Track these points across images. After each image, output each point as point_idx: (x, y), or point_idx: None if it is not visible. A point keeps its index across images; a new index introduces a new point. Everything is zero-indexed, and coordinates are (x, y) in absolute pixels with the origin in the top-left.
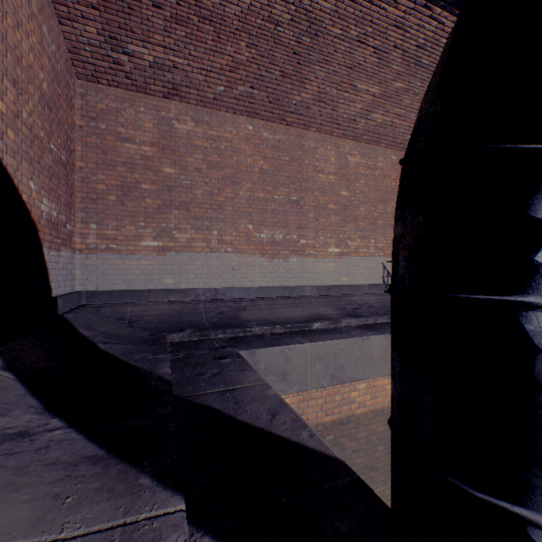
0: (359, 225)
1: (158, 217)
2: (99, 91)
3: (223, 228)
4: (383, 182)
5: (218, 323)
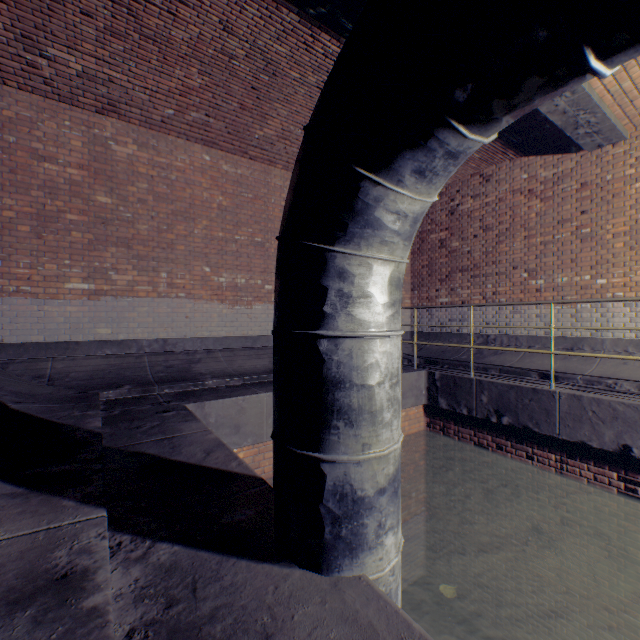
0: None
1: (90, 254)
2: (6, 95)
3: (174, 270)
4: None
5: (166, 377)
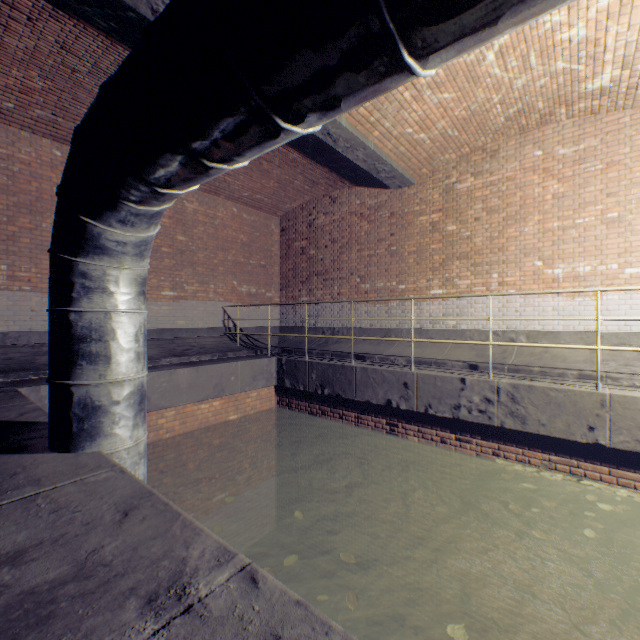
0: (198, 270)
1: None
2: None
3: (17, 262)
4: (224, 231)
5: (3, 368)
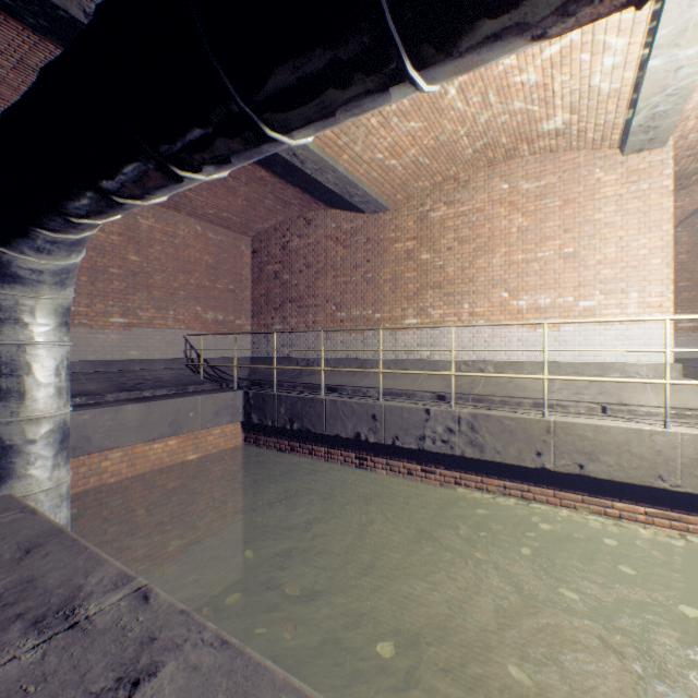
0: (155, 295)
1: None
2: None
3: None
4: (186, 252)
5: None
